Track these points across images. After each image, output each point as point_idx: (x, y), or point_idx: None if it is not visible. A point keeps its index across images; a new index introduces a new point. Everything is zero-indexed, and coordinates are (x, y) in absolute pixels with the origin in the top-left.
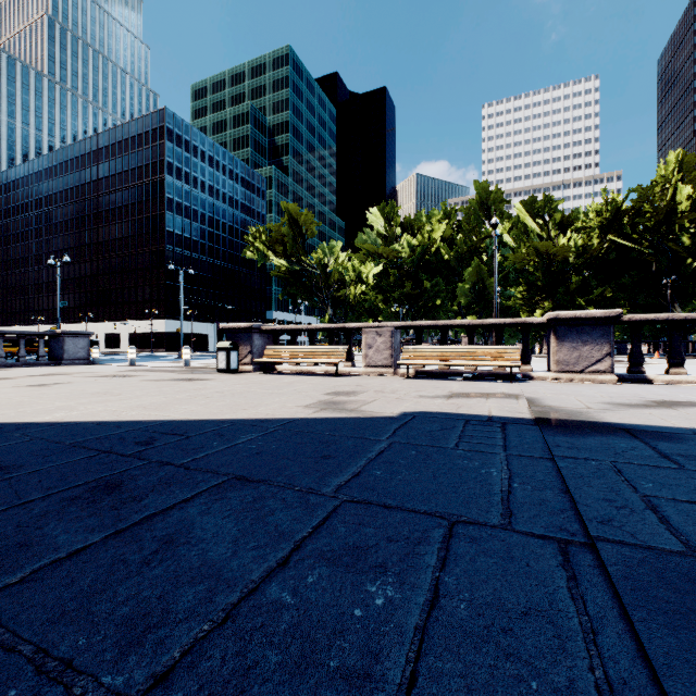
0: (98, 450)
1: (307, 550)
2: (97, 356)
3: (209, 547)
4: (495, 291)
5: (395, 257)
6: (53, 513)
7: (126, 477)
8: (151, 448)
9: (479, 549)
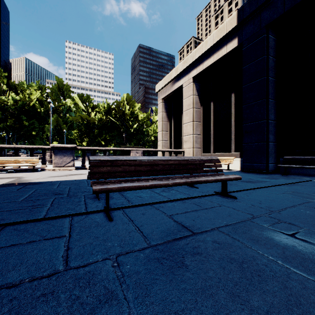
0: None
1: None
2: None
3: None
4: (51, 132)
5: (2, 103)
6: None
7: None
8: None
9: None
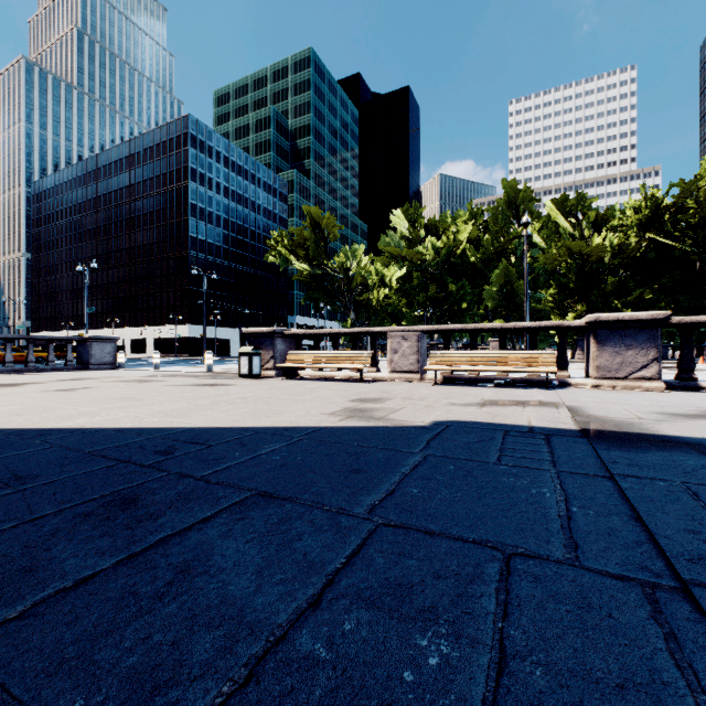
0: (116, 460)
1: (341, 587)
2: (122, 361)
3: (230, 579)
4: (526, 294)
5: (419, 259)
6: (64, 532)
7: (143, 491)
8: (171, 458)
9: (545, 592)
